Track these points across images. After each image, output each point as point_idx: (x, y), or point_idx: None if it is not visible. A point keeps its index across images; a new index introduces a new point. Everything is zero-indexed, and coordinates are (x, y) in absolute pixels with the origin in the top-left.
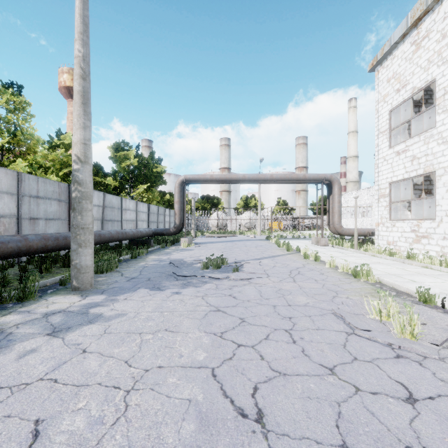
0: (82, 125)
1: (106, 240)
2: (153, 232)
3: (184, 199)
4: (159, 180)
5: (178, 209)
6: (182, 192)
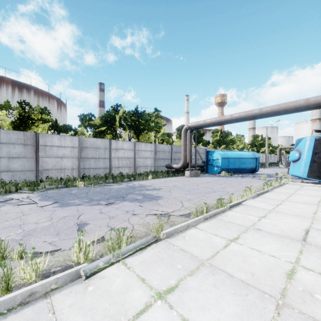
0: (267, 149)
1: (263, 163)
2: (270, 162)
3: (280, 153)
4: (269, 145)
5: (278, 156)
6: (279, 151)
